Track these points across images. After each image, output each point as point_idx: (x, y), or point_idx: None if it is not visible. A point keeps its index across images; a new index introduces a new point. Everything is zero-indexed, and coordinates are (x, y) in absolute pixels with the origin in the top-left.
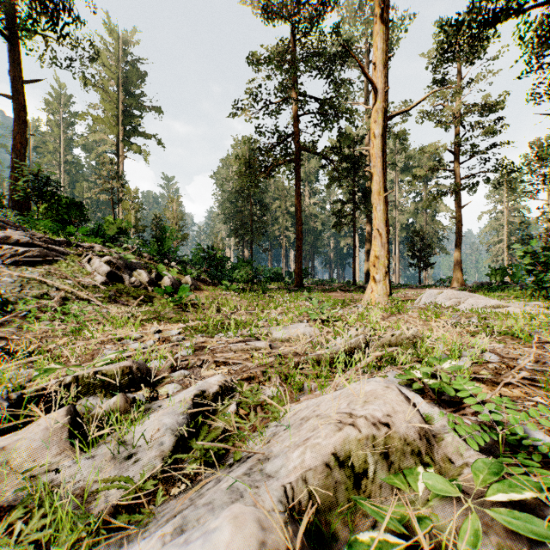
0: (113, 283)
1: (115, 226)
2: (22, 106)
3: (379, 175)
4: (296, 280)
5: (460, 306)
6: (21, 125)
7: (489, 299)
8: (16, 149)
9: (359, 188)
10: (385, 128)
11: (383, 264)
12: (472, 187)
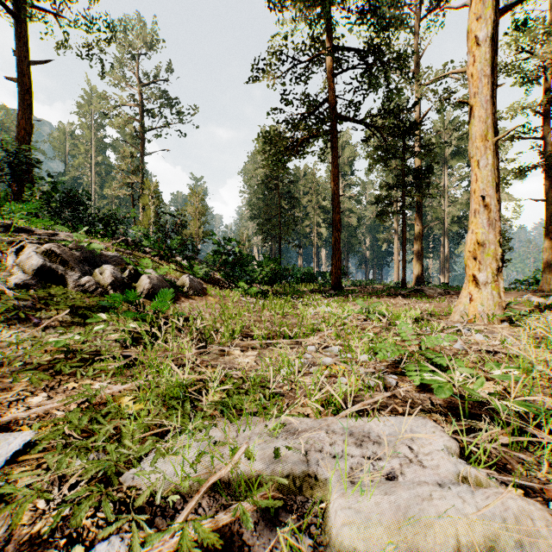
0: (46, 285)
1: (115, 216)
2: (26, 89)
3: (485, 107)
4: (334, 281)
5: None
6: (25, 110)
7: None
8: (19, 136)
9: (410, 169)
10: (496, 27)
11: (493, 254)
12: None
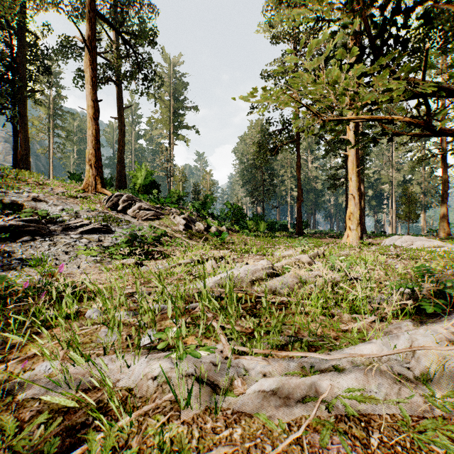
0: (187, 229)
1: (176, 195)
2: (122, 123)
3: (353, 156)
4: (297, 230)
5: (409, 246)
6: (122, 135)
7: (433, 242)
8: (119, 150)
9: None
10: (357, 123)
11: (356, 217)
12: (453, 151)
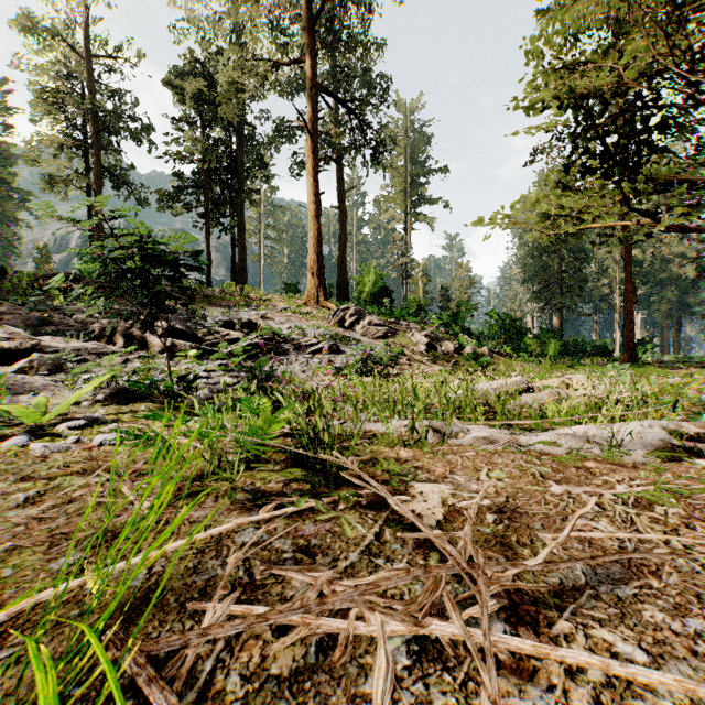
0: (430, 351)
1: (415, 304)
2: (344, 213)
3: None
4: (624, 354)
5: None
6: (343, 228)
7: None
8: (340, 249)
9: None
10: None
11: None
12: None
